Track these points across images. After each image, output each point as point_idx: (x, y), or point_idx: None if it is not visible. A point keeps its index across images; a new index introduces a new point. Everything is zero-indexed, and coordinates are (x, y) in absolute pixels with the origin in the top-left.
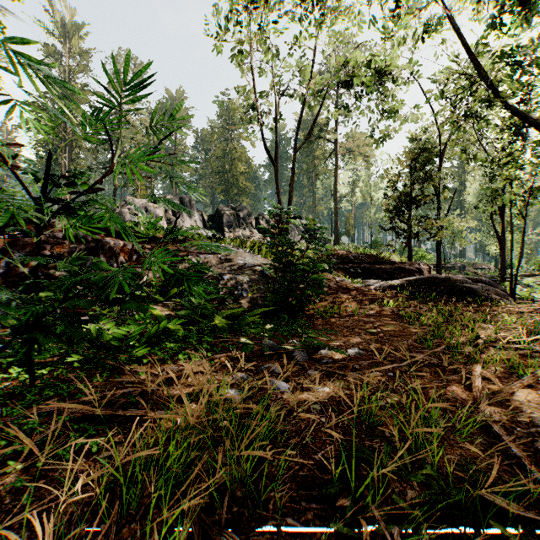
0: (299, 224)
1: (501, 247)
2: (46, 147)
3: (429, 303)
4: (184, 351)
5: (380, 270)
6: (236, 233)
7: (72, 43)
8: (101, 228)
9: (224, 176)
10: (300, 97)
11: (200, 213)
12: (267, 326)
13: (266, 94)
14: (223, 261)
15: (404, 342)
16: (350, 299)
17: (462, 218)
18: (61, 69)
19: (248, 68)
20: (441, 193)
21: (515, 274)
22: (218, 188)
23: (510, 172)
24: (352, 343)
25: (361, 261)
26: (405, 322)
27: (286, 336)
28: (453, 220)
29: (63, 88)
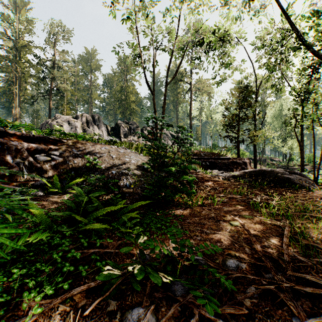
0: (171, 131)
1: (301, 149)
2: (4, 81)
3: (264, 190)
4: (39, 277)
5: (221, 163)
6: (128, 138)
7: (21, 14)
8: (9, 133)
9: (121, 103)
10: (169, 50)
11: (105, 125)
12: (139, 239)
13: (147, 48)
14: (114, 158)
15: (272, 242)
16: (210, 190)
17: (270, 131)
18: (13, 30)
19: (135, 31)
20: (257, 115)
21: (318, 168)
22: (117, 110)
23: (315, 98)
24: (225, 246)
25: (209, 157)
26: (256, 210)
27: (161, 234)
28: (264, 131)
29: (15, 43)
